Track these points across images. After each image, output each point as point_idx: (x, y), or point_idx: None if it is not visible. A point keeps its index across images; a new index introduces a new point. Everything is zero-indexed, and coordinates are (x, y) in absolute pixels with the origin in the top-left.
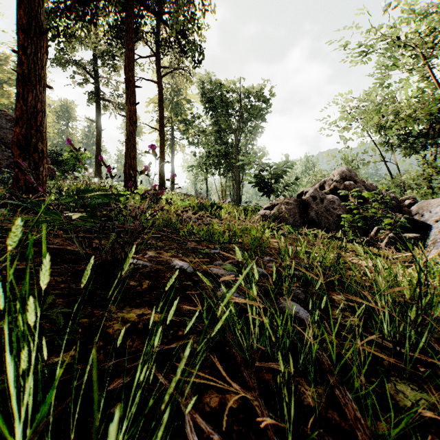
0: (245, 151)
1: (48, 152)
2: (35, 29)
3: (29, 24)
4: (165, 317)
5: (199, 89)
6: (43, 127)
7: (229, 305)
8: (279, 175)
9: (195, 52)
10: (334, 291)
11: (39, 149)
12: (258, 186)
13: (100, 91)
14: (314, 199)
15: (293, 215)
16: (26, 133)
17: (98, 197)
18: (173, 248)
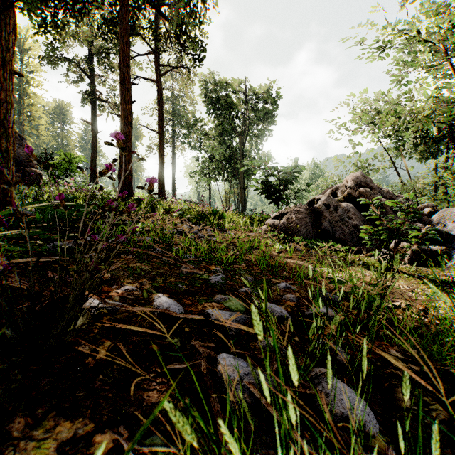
0: (250, 156)
1: (37, 155)
2: None
3: None
4: (117, 439)
5: (202, 90)
6: (10, 121)
7: None
8: (289, 181)
9: (197, 47)
10: (380, 339)
11: (3, 148)
12: (266, 193)
13: (96, 91)
14: (327, 207)
15: (305, 225)
16: None
17: (51, 209)
18: (162, 273)
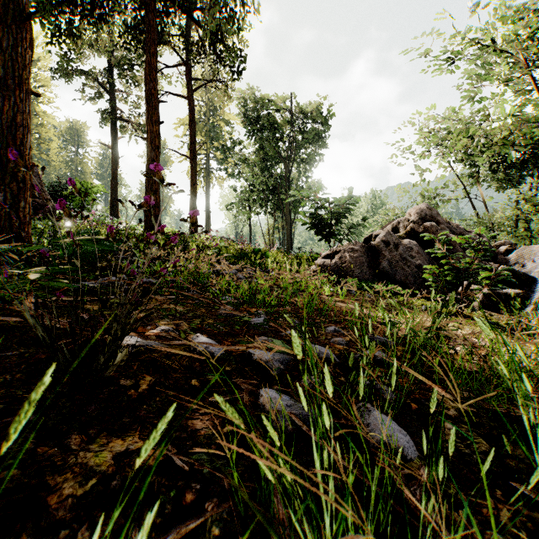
0: (297, 185)
1: (49, 184)
2: (14, 13)
3: (6, 7)
4: (166, 455)
5: (241, 108)
6: (26, 147)
7: (279, 461)
8: (342, 214)
9: (235, 58)
10: (433, 382)
11: (20, 177)
12: (316, 228)
13: (117, 109)
14: (386, 245)
15: (360, 265)
16: (1, 155)
17: (84, 244)
18: (199, 315)
